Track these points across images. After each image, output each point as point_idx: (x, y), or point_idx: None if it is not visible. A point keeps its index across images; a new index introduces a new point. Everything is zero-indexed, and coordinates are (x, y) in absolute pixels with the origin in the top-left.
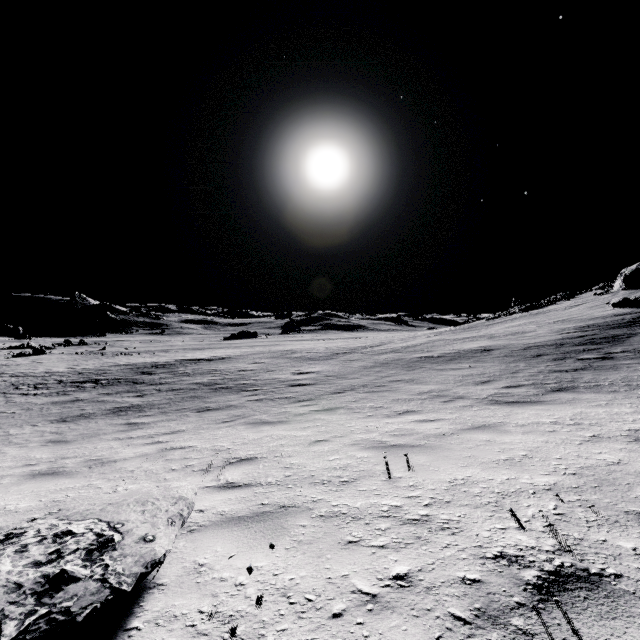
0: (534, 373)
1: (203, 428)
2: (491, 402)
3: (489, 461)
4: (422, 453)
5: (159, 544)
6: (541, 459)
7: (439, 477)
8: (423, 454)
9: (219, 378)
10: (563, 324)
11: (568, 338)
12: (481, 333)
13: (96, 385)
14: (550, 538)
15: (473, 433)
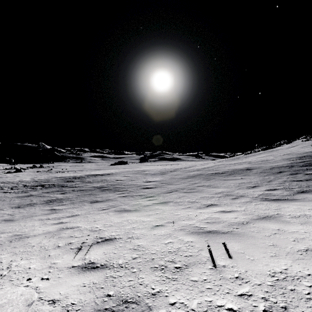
0: (281, 182)
1: (90, 213)
2: (262, 199)
3: (293, 251)
4: (233, 240)
5: None
6: None
7: (258, 268)
8: (234, 241)
9: (105, 184)
10: (289, 156)
11: (295, 163)
12: (243, 161)
13: (42, 187)
14: None
15: (263, 222)
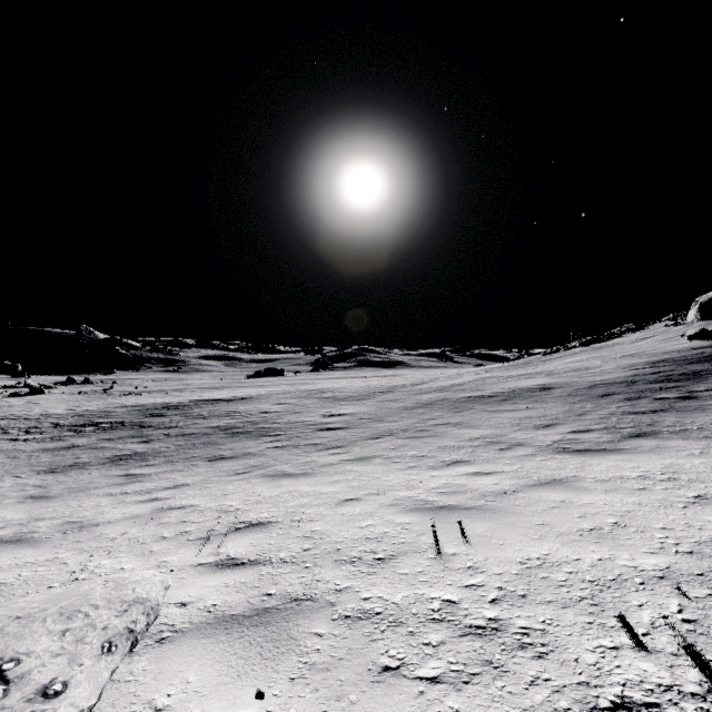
0: (605, 415)
1: (212, 481)
2: (558, 450)
3: (570, 531)
4: (480, 518)
5: (70, 700)
6: (639, 529)
7: (506, 555)
8: (481, 520)
9: (238, 421)
10: (632, 359)
11: (640, 375)
12: (538, 369)
13: (97, 429)
14: (690, 668)
15: (542, 491)
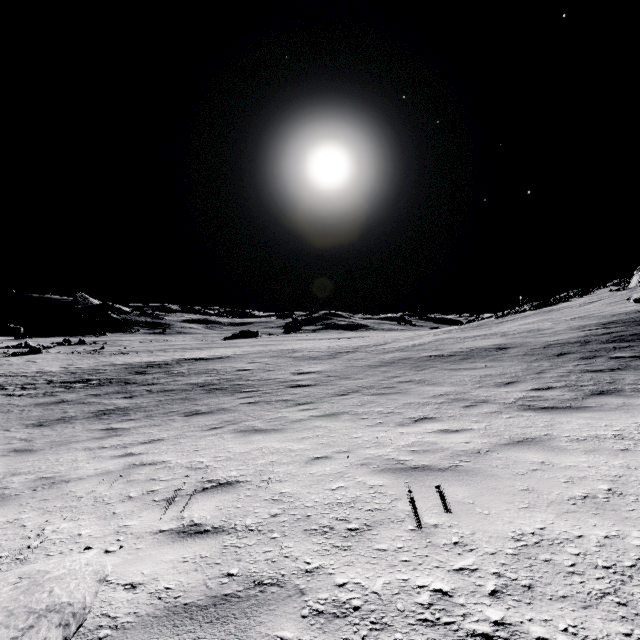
0: (563, 373)
1: (186, 436)
2: (523, 407)
3: (560, 499)
4: (457, 481)
5: None
6: (639, 498)
7: (495, 528)
8: (459, 483)
9: (215, 378)
10: (582, 321)
11: (592, 335)
12: (493, 331)
13: (86, 385)
14: None
15: (517, 450)
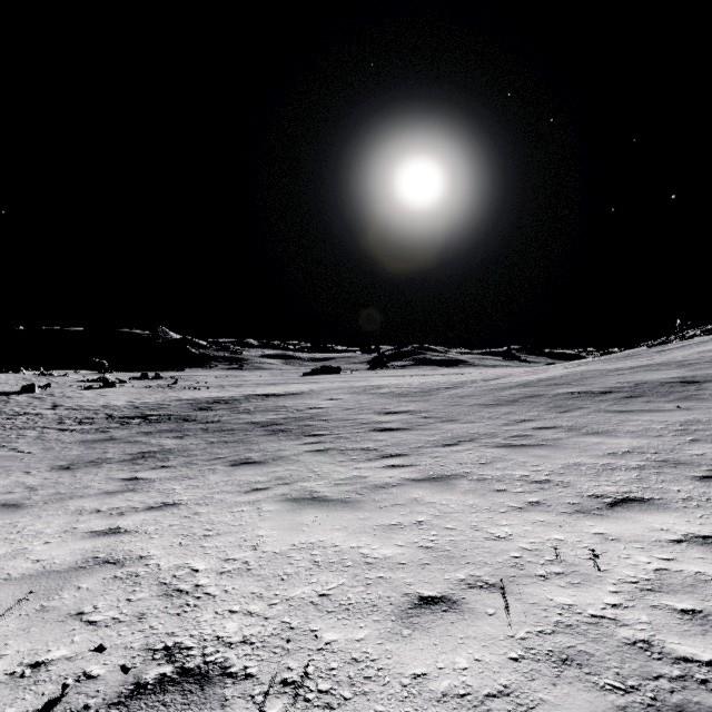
0: None
1: (210, 502)
2: None
3: None
4: None
5: None
6: None
7: None
8: None
9: (282, 417)
10: None
11: None
12: (658, 360)
13: (143, 421)
14: None
15: None
